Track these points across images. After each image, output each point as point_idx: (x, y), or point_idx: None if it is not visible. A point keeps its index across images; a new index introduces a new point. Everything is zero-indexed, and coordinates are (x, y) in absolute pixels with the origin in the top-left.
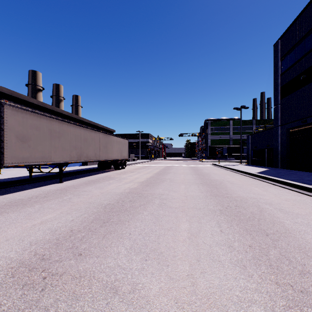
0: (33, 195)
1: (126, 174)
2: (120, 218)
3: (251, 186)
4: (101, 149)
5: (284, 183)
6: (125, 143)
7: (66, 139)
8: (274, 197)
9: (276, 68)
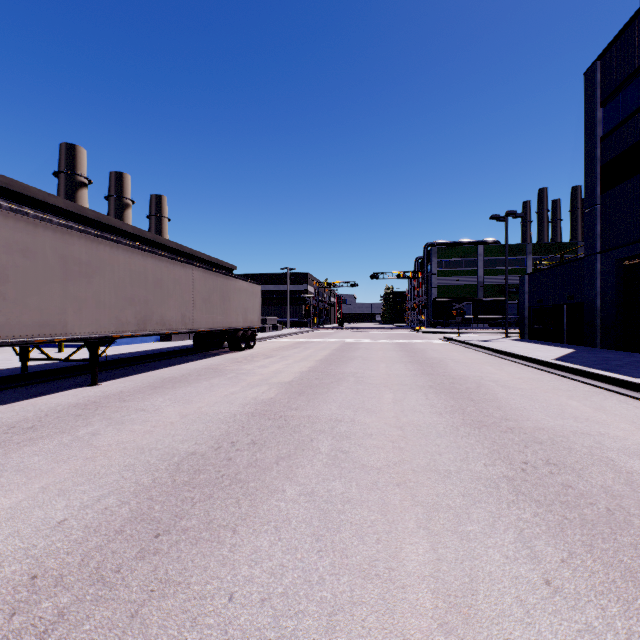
0: (4, 422)
1: (253, 361)
2: (211, 512)
3: (556, 395)
4: (198, 306)
5: (638, 387)
6: (253, 292)
7: (108, 281)
8: (637, 431)
9: (590, 125)
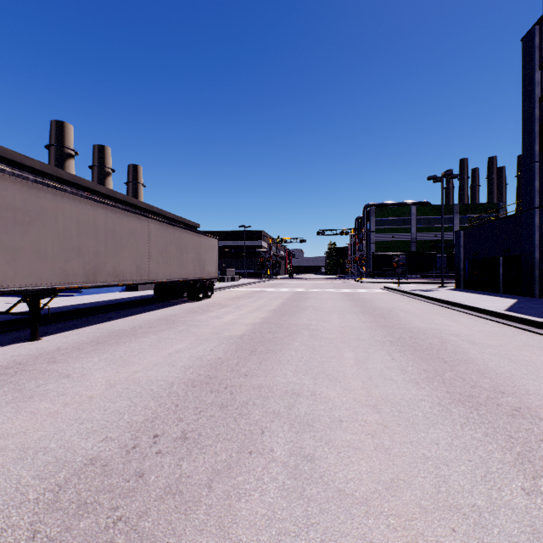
0: None
1: (208, 311)
2: None
3: (535, 354)
4: (154, 258)
5: None
6: (211, 246)
7: (50, 230)
8: None
9: (528, 87)
